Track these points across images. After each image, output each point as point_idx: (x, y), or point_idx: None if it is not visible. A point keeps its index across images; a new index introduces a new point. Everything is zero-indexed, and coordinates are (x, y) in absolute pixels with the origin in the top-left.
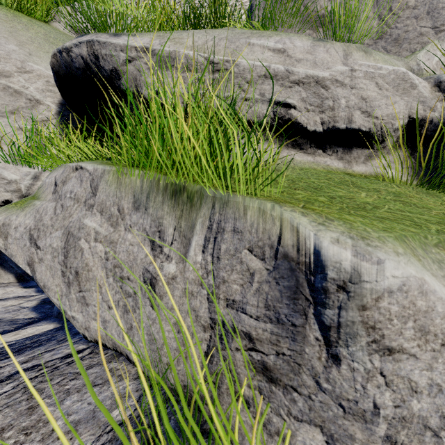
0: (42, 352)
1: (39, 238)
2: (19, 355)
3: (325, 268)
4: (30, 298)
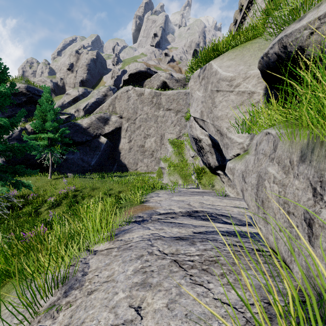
0: (245, 241)
1: (246, 177)
2: (235, 237)
3: None
4: None
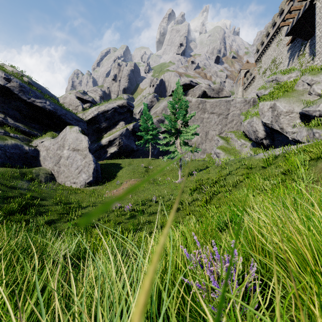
0: None
1: (298, 136)
2: None
3: (313, 132)
4: None
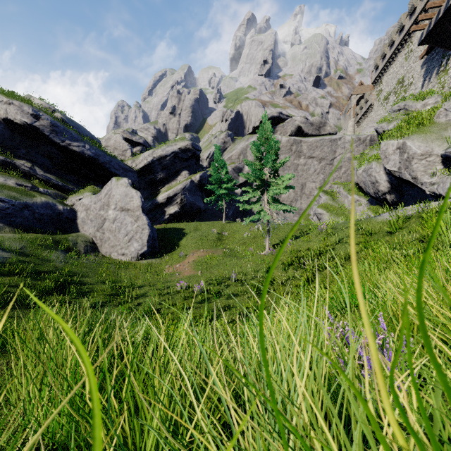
0: None
1: (439, 189)
2: None
3: None
4: None
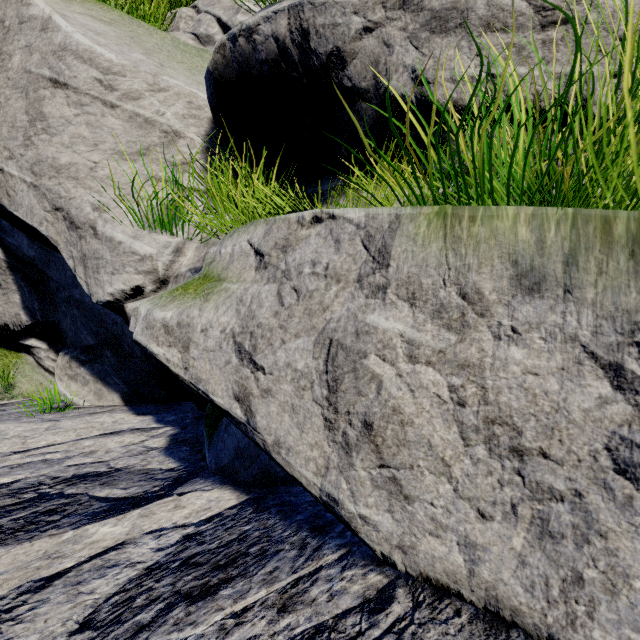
0: (295, 581)
1: (256, 350)
2: (245, 579)
3: None
4: (152, 432)
